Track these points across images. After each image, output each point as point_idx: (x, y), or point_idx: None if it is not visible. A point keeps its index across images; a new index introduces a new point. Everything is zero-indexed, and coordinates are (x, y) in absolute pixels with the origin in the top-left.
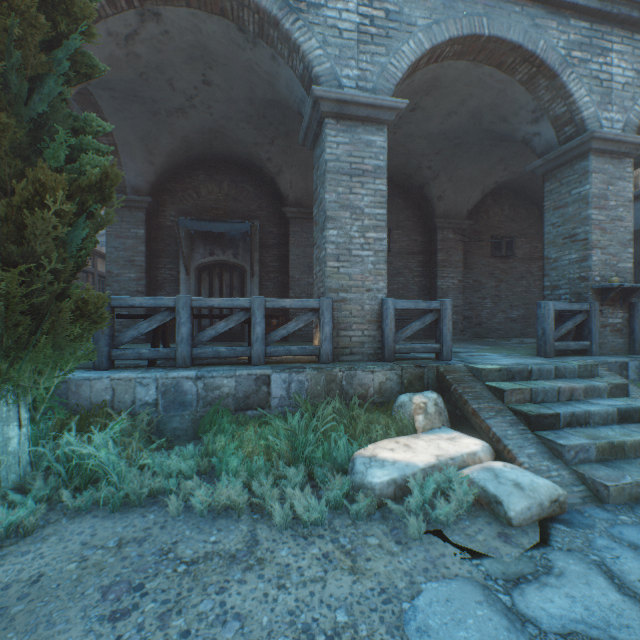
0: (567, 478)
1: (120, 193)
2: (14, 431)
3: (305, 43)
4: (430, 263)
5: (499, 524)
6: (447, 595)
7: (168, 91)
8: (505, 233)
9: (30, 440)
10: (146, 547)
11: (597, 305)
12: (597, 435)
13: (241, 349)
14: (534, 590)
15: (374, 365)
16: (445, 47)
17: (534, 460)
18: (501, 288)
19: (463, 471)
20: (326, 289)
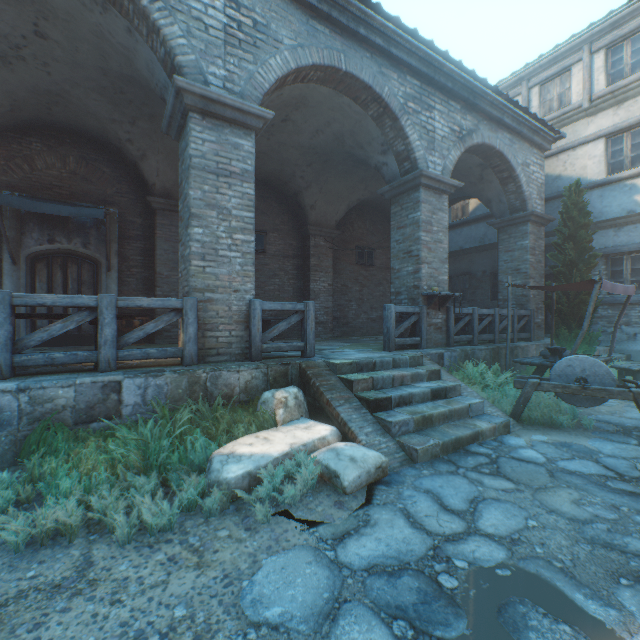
0: (392, 448)
1: None
2: None
3: (167, 27)
4: (304, 267)
5: (337, 494)
6: (284, 564)
7: None
8: (367, 244)
9: None
10: None
11: (425, 308)
12: (416, 411)
13: (85, 354)
14: (354, 541)
15: (241, 365)
16: (310, 71)
17: (370, 437)
18: (364, 292)
19: (313, 454)
20: (191, 288)
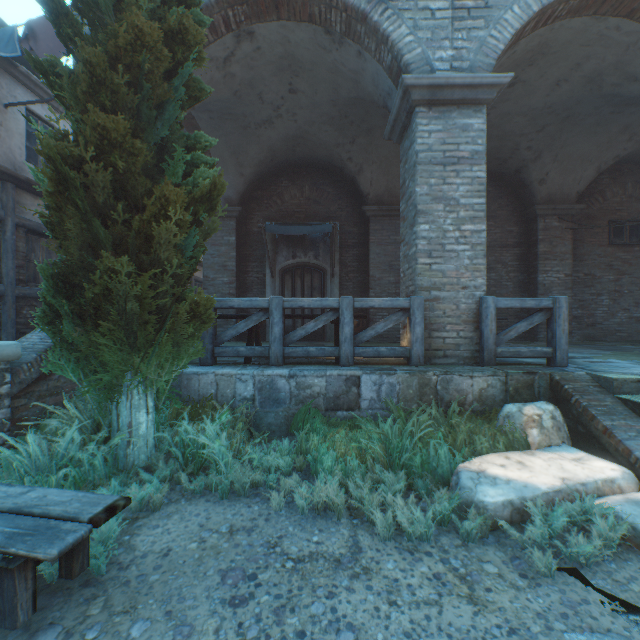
0: None
1: None
2: (143, 417)
3: (394, 32)
4: (528, 256)
5: None
6: None
7: (257, 105)
8: (628, 216)
9: (155, 426)
10: (254, 537)
11: None
12: None
13: (329, 349)
14: None
15: (472, 369)
16: (557, 5)
17: None
18: (622, 282)
19: (599, 501)
20: (416, 287)
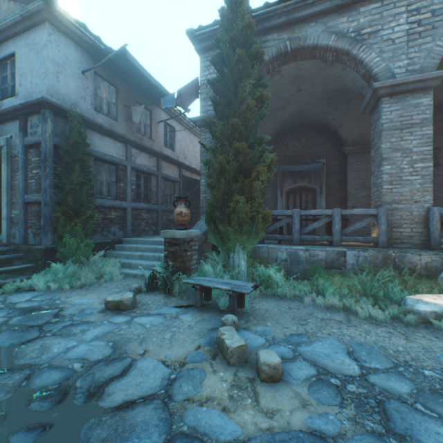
0: None
1: None
2: (243, 263)
3: (366, 58)
4: None
5: None
6: None
7: (277, 101)
8: None
9: (246, 267)
10: (300, 311)
11: None
12: None
13: (326, 237)
14: None
15: (420, 251)
16: None
17: None
18: None
19: None
20: (381, 202)
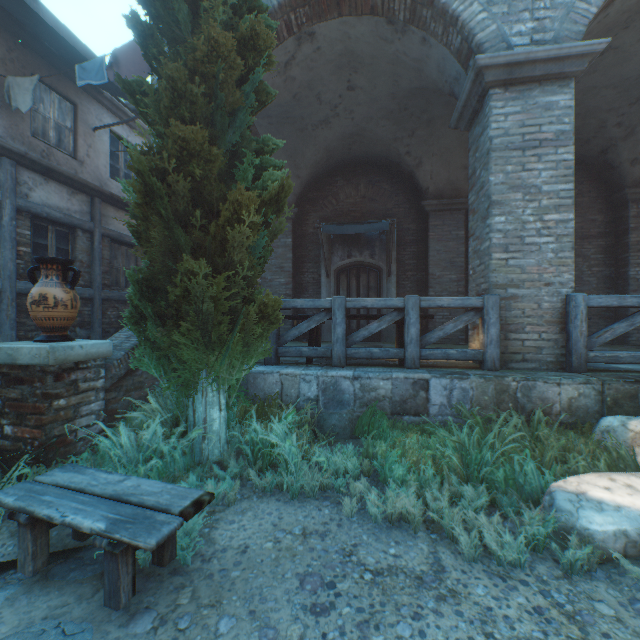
0: None
1: None
2: (216, 414)
3: (464, 11)
4: (616, 247)
5: None
6: None
7: (315, 106)
8: None
9: (226, 422)
10: (328, 543)
11: None
12: None
13: (394, 351)
14: None
15: (559, 376)
16: None
17: None
18: None
19: None
20: (490, 285)
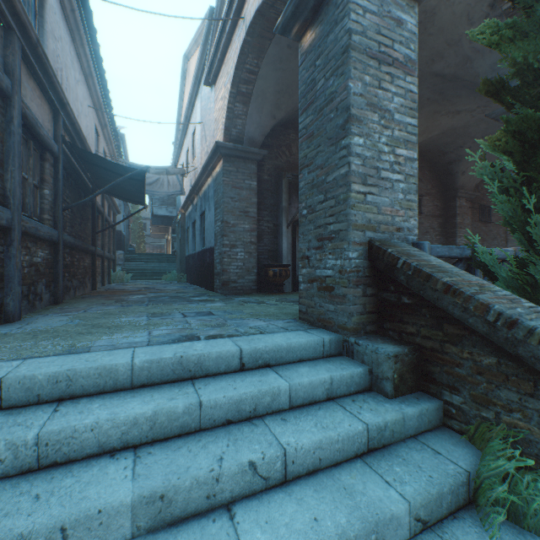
0: None
1: (237, 143)
2: None
3: None
4: (446, 225)
5: None
6: None
7: None
8: (486, 204)
9: None
10: None
11: None
12: None
13: None
14: None
15: None
16: None
17: None
18: (484, 246)
19: None
20: None
